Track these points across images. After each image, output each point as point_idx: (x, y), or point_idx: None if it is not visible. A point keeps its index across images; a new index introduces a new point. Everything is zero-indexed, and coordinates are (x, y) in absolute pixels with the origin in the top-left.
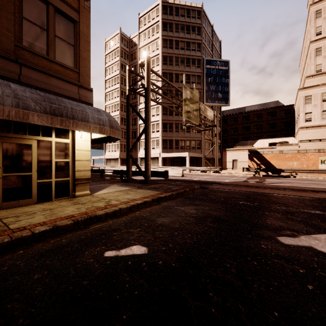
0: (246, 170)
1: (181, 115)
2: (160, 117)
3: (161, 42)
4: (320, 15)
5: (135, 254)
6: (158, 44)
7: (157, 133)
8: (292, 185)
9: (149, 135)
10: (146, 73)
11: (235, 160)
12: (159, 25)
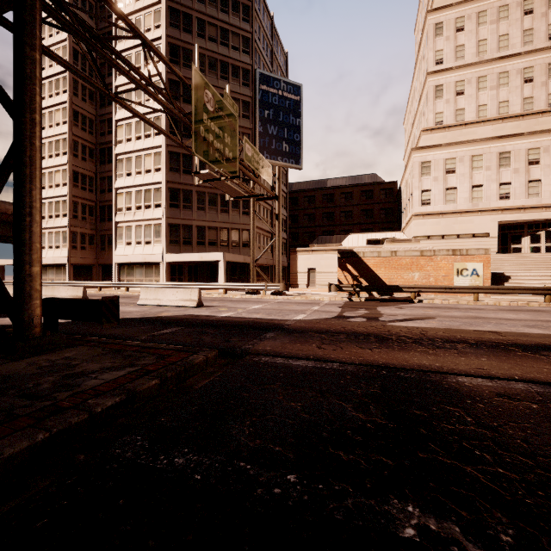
0: (335, 290)
1: None
2: (163, 175)
3: (166, 13)
4: (441, 32)
5: None
6: (159, 15)
7: (157, 210)
8: (447, 326)
9: (32, 166)
10: None
11: (312, 269)
12: None
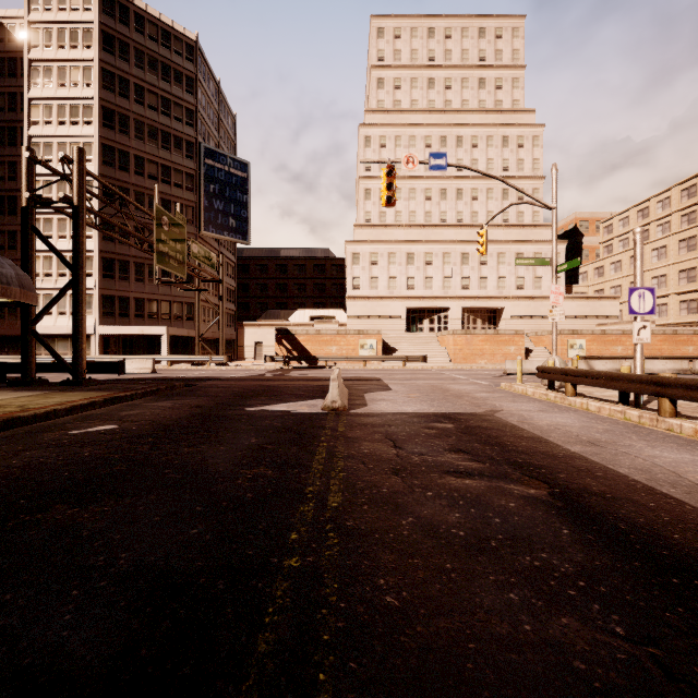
0: (270, 360)
1: (150, 247)
2: (96, 244)
3: (99, 75)
4: (370, 144)
5: (106, 429)
6: (90, 74)
7: (87, 280)
8: (313, 376)
9: (84, 295)
10: (78, 180)
11: (259, 343)
12: (93, 34)
